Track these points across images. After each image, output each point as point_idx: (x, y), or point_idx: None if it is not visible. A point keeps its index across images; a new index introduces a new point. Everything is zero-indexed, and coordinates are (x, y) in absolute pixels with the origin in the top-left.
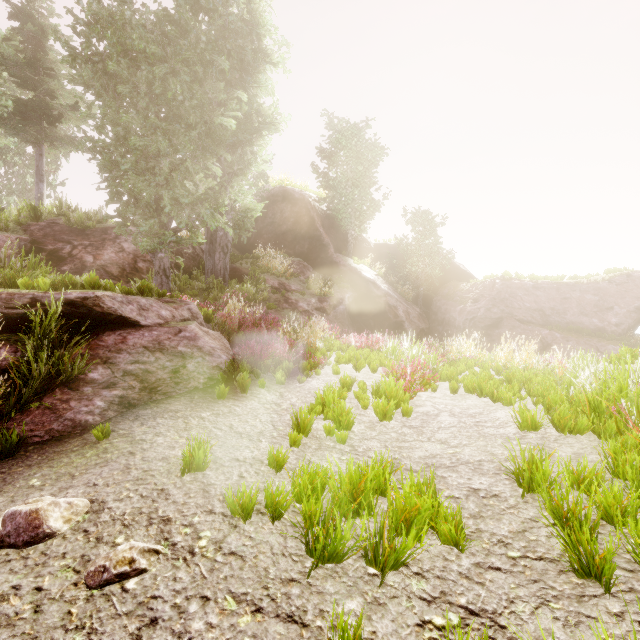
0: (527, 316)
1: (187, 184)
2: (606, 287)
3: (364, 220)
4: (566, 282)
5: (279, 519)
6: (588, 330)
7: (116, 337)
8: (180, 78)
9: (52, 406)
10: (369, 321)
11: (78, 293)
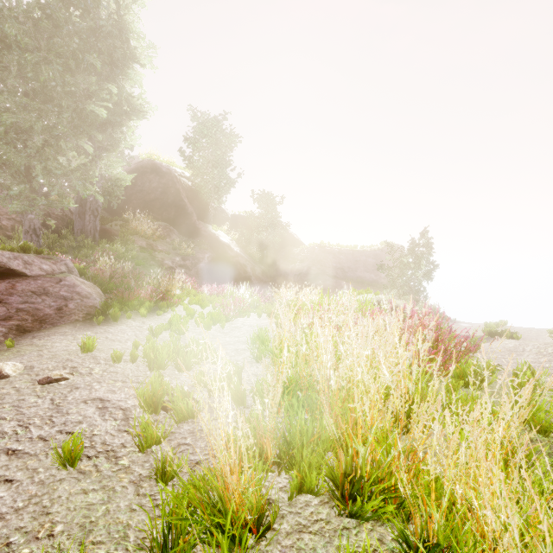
0: (334, 272)
1: (60, 159)
2: (380, 254)
3: (222, 195)
4: (358, 250)
5: (136, 362)
6: (368, 282)
7: (6, 284)
8: (53, 66)
9: None
10: (225, 276)
11: None
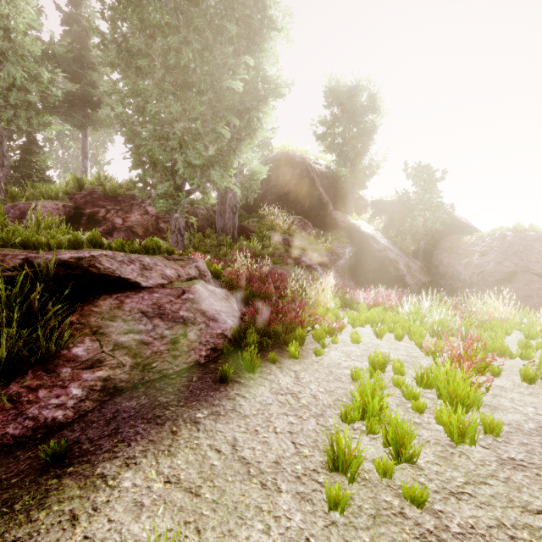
0: None
1: (197, 145)
2: None
3: (362, 178)
4: None
5: None
6: None
7: (112, 301)
8: (192, 47)
9: (15, 397)
10: (368, 274)
11: (72, 253)
